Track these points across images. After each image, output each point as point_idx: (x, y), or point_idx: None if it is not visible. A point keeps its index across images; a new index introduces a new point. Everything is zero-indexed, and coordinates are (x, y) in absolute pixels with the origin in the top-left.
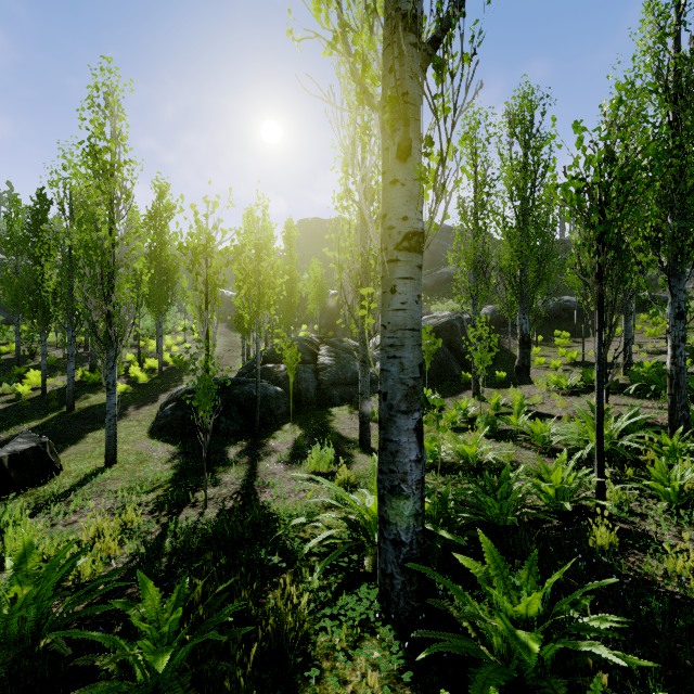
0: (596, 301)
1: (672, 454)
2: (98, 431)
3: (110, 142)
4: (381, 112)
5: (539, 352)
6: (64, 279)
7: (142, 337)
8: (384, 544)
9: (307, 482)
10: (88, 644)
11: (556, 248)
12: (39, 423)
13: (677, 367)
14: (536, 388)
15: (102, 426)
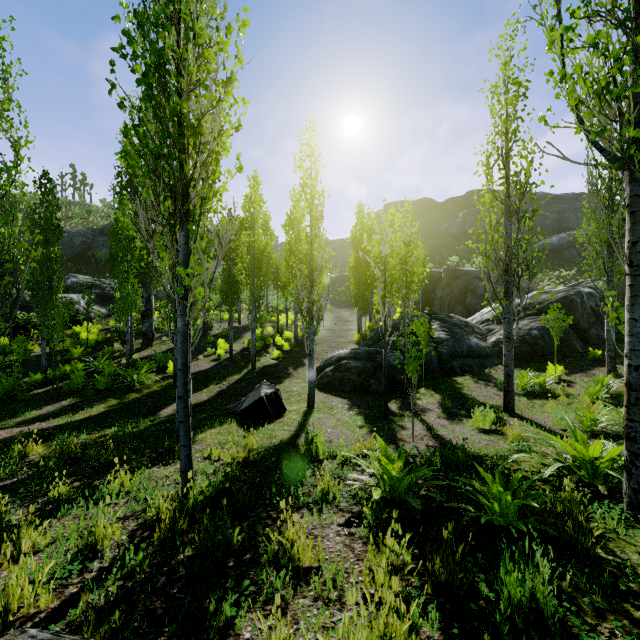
0: None
1: None
2: (280, 384)
3: (313, 180)
4: (638, 174)
5: None
6: (251, 274)
7: (273, 314)
8: (636, 471)
9: (479, 434)
10: (429, 502)
11: None
12: (240, 376)
13: None
14: None
15: (280, 381)
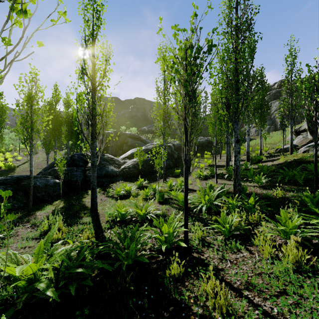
0: (184, 127)
1: (233, 208)
2: None
3: None
4: None
5: (197, 161)
6: None
7: None
8: None
9: (34, 240)
10: None
11: (208, 117)
12: None
13: (236, 165)
14: (191, 177)
15: None
